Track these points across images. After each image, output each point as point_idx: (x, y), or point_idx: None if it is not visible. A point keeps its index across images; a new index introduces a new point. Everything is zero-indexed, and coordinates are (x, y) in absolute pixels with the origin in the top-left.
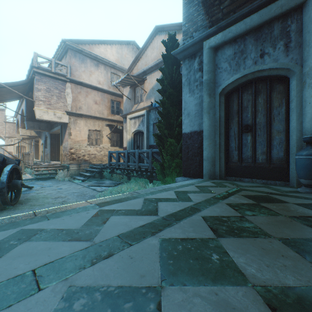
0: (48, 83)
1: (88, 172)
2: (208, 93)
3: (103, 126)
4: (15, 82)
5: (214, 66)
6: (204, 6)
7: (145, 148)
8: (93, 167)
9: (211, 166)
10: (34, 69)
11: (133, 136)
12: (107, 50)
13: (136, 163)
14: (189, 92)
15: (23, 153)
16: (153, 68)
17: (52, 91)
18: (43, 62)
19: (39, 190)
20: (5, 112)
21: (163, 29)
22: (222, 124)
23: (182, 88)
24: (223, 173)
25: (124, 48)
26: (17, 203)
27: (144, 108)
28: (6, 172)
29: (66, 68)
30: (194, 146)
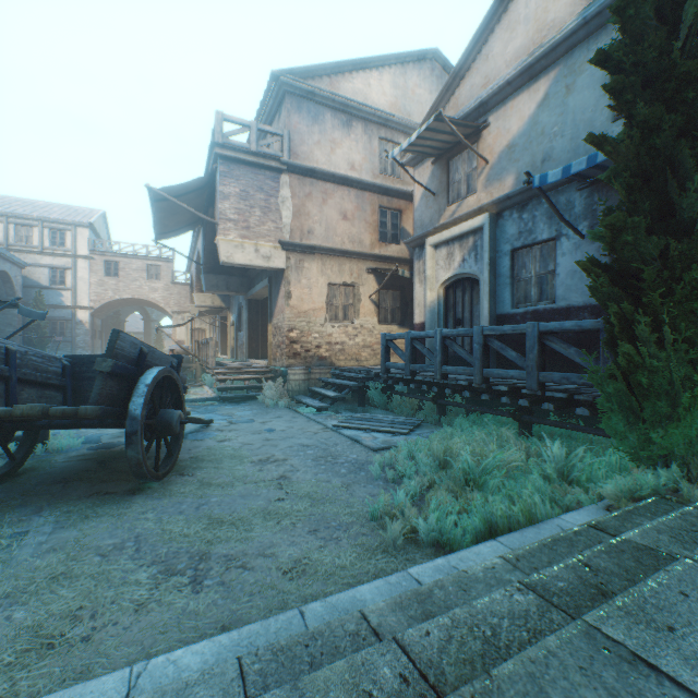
0: (243, 178)
1: (328, 388)
2: None
3: (360, 272)
4: (182, 185)
5: None
6: None
7: (485, 324)
8: (340, 376)
9: None
10: (217, 150)
11: (442, 294)
12: (371, 83)
13: (475, 368)
14: None
15: (199, 342)
16: (514, 84)
17: (252, 197)
18: (233, 132)
19: (224, 432)
20: (172, 264)
21: None
22: None
23: None
24: None
25: (409, 74)
26: (171, 471)
27: (481, 211)
28: (143, 390)
29: (279, 143)
30: None
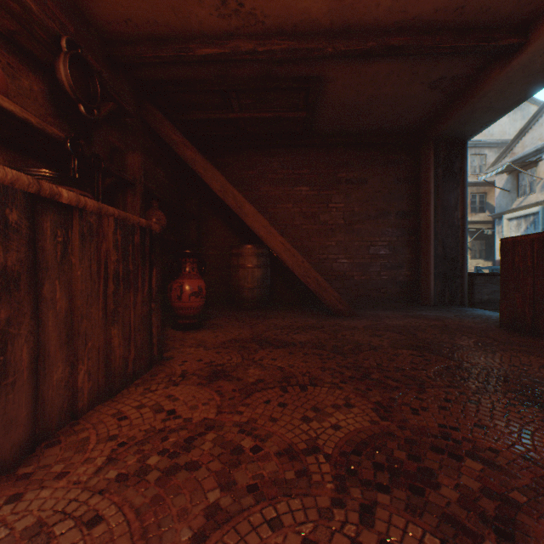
0: None
1: None
2: None
3: None
4: None
5: None
6: None
7: None
8: None
9: None
10: None
11: None
12: None
13: None
14: None
15: None
16: None
17: None
18: None
19: None
20: None
21: None
22: None
23: None
24: None
25: None
26: None
27: (536, 204)
28: None
29: None
30: None
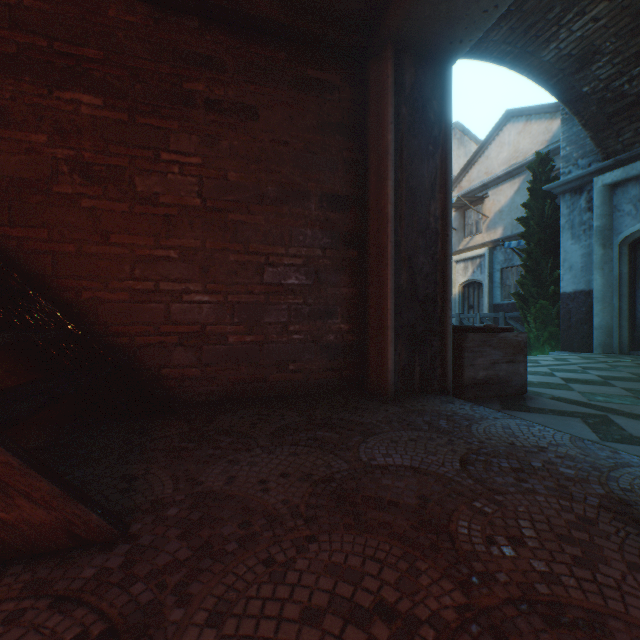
0: None
1: None
2: (600, 244)
3: None
4: None
5: (611, 207)
6: (594, 139)
7: (485, 309)
8: None
9: (605, 337)
10: None
11: (461, 290)
12: None
13: None
14: (571, 238)
15: None
16: (501, 178)
17: None
18: None
19: None
20: None
21: (520, 113)
22: (624, 283)
23: (560, 232)
24: (625, 346)
25: None
26: None
27: (483, 245)
28: None
29: None
30: (579, 311)
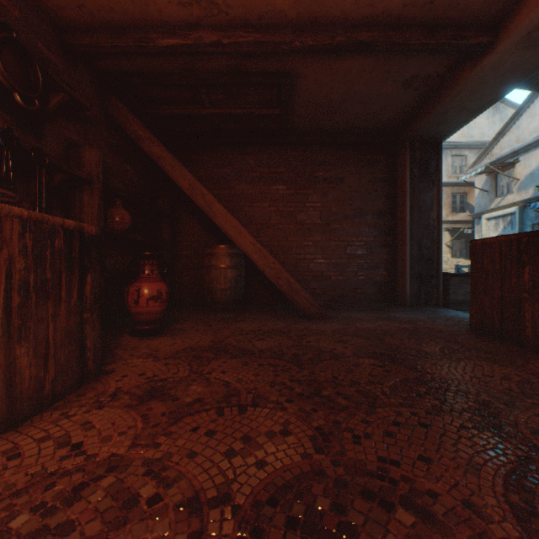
0: None
1: None
2: None
3: None
4: None
5: None
6: None
7: None
8: None
9: None
10: None
11: None
12: None
13: None
14: None
15: None
16: (532, 145)
17: None
18: None
19: None
20: None
21: None
22: None
23: None
24: None
25: None
26: None
27: (514, 204)
28: None
29: None
30: None
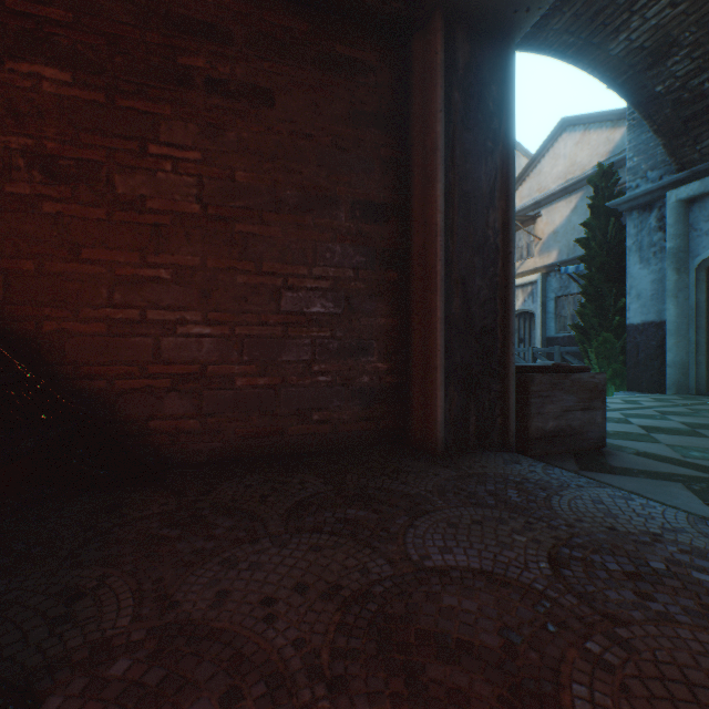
0: None
1: None
2: (674, 268)
3: None
4: None
5: (686, 226)
6: (667, 148)
7: (538, 343)
8: None
9: (680, 376)
10: None
11: None
12: None
13: None
14: (639, 262)
15: None
16: (556, 195)
17: None
18: None
19: None
20: None
21: (577, 122)
22: (701, 313)
23: (626, 255)
24: (702, 386)
25: None
26: None
27: (535, 270)
28: None
29: None
30: (648, 345)
